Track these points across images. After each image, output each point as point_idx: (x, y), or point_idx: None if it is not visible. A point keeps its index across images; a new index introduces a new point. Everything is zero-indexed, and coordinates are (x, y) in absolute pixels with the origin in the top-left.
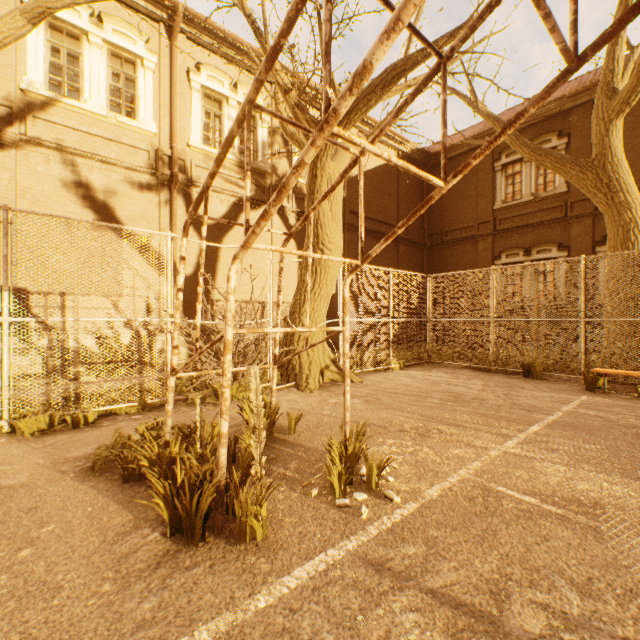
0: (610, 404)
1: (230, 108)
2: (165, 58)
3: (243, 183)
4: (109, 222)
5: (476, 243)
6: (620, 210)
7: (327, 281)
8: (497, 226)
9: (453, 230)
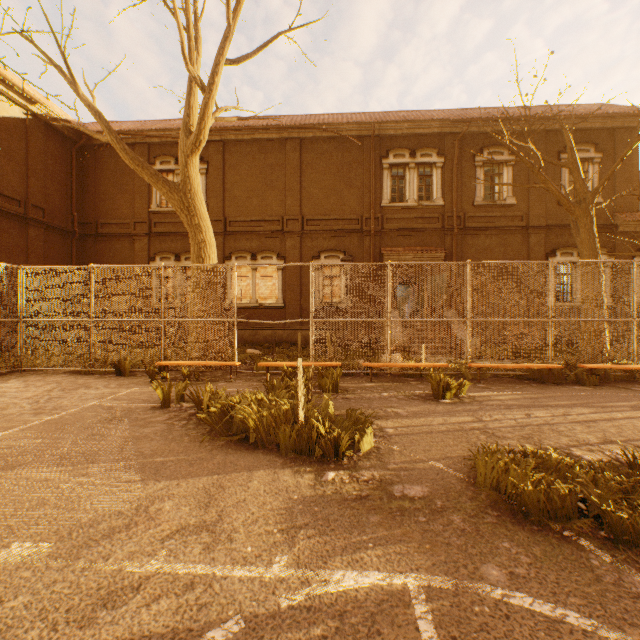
0: (147, 392)
1: None
2: None
3: None
4: None
5: (134, 241)
6: (197, 231)
7: None
8: (153, 228)
9: (111, 223)
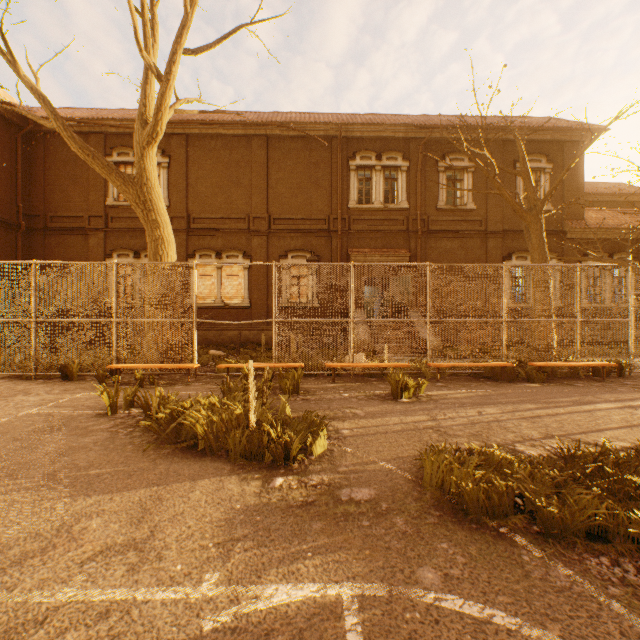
0: (94, 397)
1: None
2: None
3: None
4: None
5: (89, 237)
6: (154, 227)
7: None
8: (110, 223)
9: (62, 217)
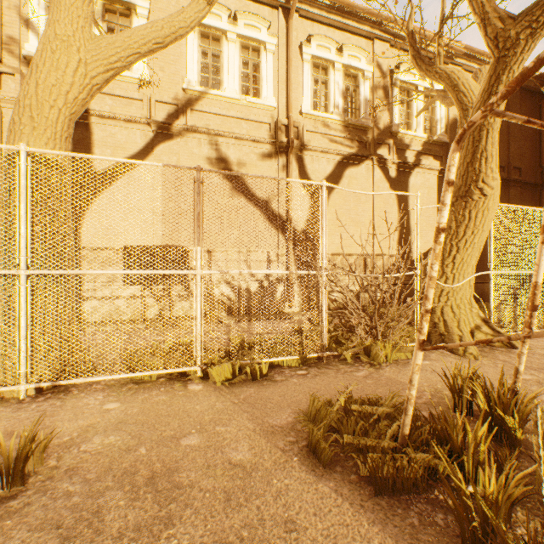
0: None
1: (335, 72)
2: (282, 38)
3: (346, 141)
4: (240, 189)
5: None
6: None
7: (483, 226)
8: None
9: None
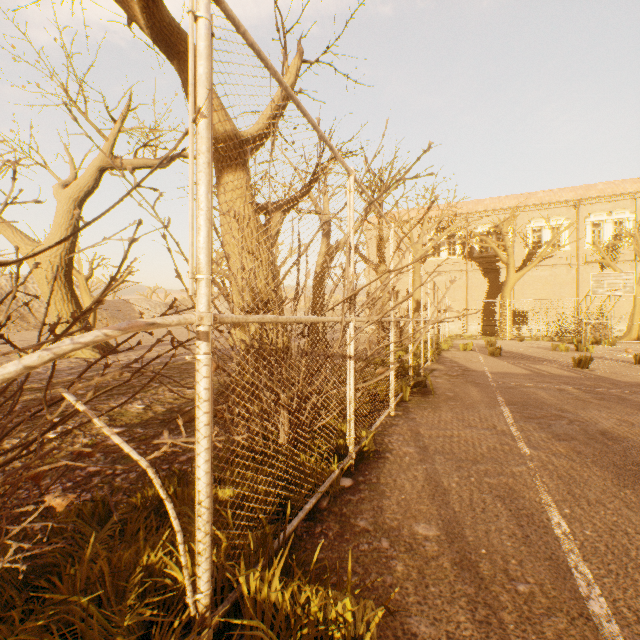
0: None
1: (606, 224)
2: (573, 219)
3: (615, 255)
4: (550, 286)
5: None
6: None
7: None
8: None
9: None
